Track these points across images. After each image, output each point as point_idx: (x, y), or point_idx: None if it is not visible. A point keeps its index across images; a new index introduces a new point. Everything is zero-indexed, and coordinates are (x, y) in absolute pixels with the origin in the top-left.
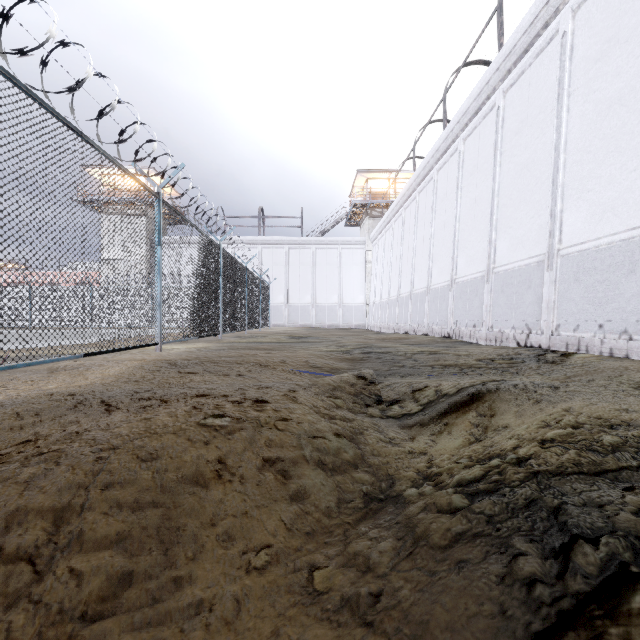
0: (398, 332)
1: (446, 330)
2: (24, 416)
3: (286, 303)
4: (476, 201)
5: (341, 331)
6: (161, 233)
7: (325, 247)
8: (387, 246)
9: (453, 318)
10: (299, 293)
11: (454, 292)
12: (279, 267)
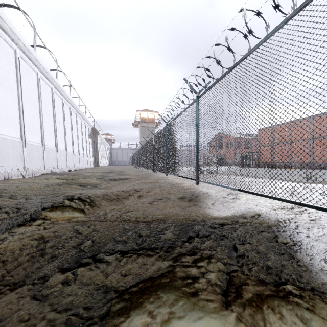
0: None
1: None
2: (152, 177)
3: None
4: None
5: None
6: (196, 118)
7: None
8: None
9: None
10: None
11: None
12: None
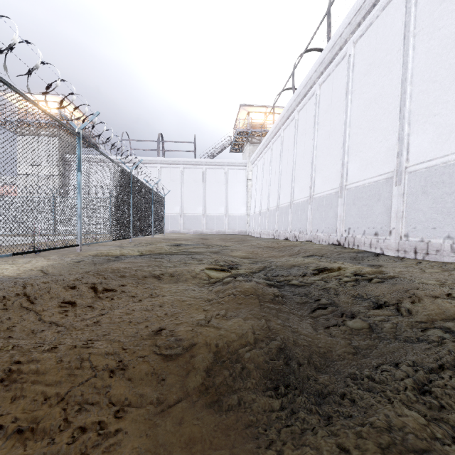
0: (278, 238)
1: (335, 238)
2: None
3: (181, 213)
4: (374, 99)
5: (227, 237)
6: None
7: (214, 167)
8: (266, 165)
9: (344, 225)
10: (192, 205)
11: (345, 199)
12: (175, 183)
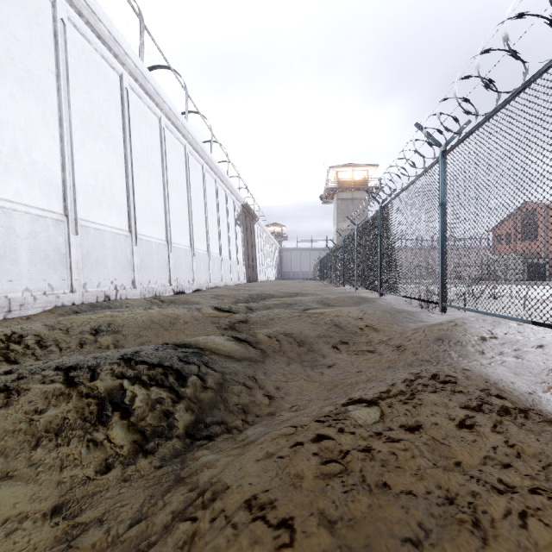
0: None
1: None
2: None
3: None
4: None
5: None
6: None
7: None
8: None
9: None
10: None
11: None
12: None
